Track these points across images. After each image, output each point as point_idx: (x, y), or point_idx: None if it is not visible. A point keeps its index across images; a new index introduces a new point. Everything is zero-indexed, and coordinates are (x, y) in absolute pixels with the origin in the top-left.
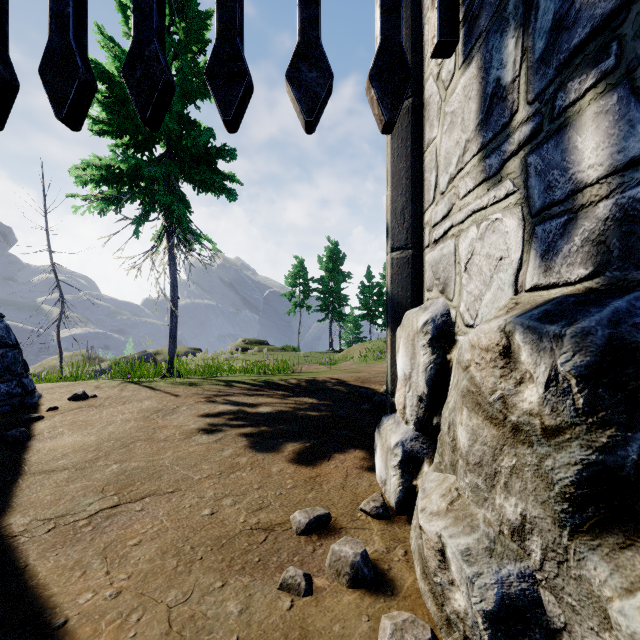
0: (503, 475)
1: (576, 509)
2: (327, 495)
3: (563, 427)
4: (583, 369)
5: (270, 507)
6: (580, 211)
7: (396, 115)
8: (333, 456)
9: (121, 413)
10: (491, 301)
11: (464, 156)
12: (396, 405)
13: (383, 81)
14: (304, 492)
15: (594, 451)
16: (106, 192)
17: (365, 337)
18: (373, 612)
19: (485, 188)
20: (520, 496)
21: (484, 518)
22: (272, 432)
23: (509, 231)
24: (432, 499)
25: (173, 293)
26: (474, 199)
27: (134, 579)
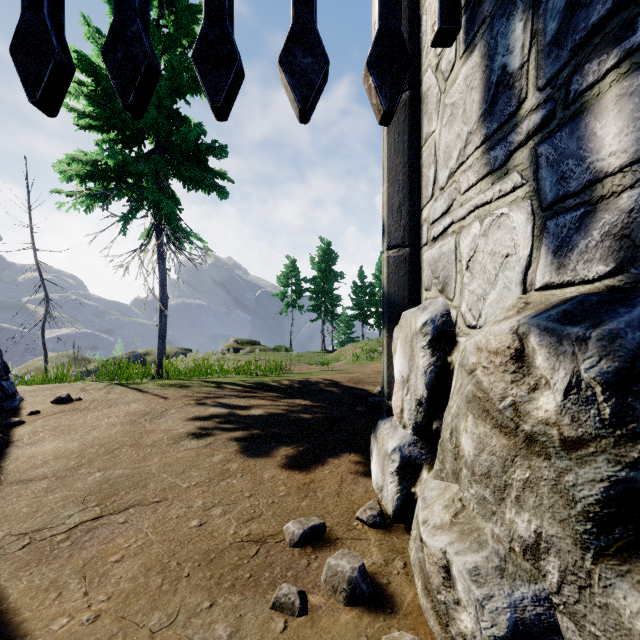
0: (514, 488)
1: (601, 530)
2: (322, 503)
3: (586, 439)
4: (610, 376)
5: (262, 517)
6: (599, 203)
7: (395, 105)
8: (327, 461)
9: (107, 417)
10: (496, 301)
11: (466, 149)
12: (393, 408)
13: (382, 69)
14: (298, 500)
15: (624, 467)
16: (92, 188)
17: (357, 337)
18: (372, 632)
19: (489, 182)
20: (534, 512)
21: (492, 533)
22: (264, 436)
23: (516, 226)
24: (434, 510)
25: (162, 292)
26: (477, 194)
27: (114, 600)
